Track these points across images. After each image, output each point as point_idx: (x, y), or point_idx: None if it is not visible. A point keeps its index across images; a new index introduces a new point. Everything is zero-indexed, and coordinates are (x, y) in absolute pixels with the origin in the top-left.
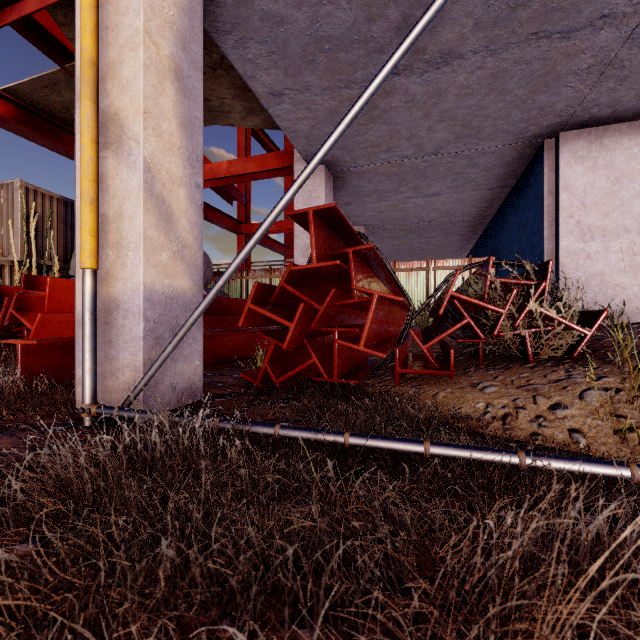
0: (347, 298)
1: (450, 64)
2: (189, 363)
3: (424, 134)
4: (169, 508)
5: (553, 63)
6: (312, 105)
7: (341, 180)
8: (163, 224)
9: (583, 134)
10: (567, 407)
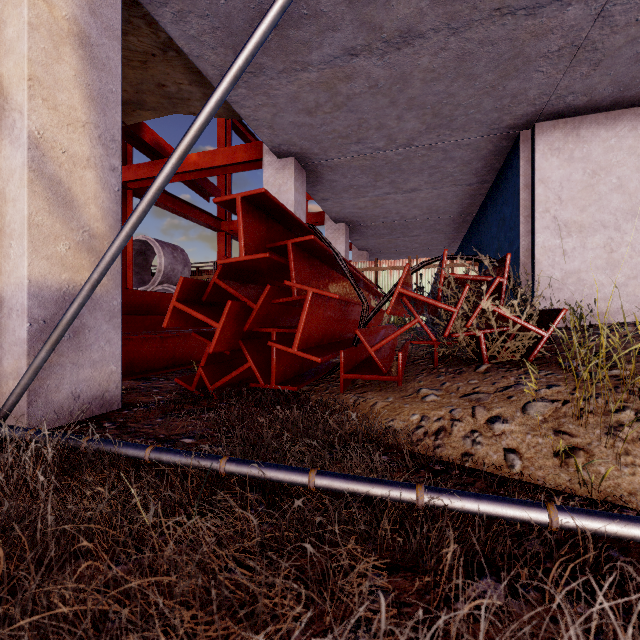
0: None
1: (411, 44)
2: (100, 368)
3: (394, 124)
4: None
5: (521, 44)
6: (270, 90)
7: (314, 174)
8: (60, 210)
9: (559, 125)
10: (507, 421)
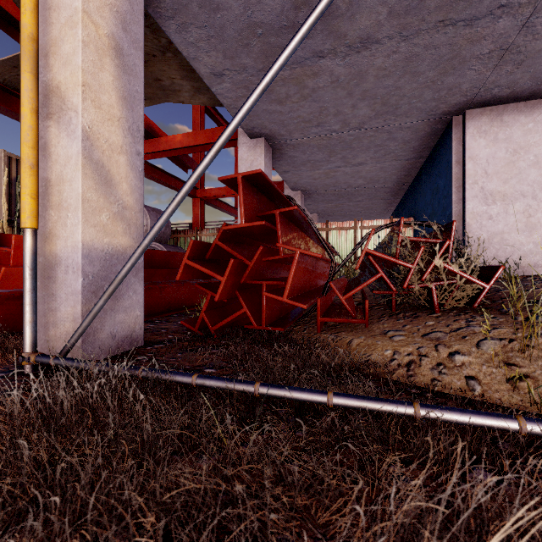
0: (277, 254)
1: (369, 48)
2: (129, 313)
3: (349, 111)
4: (61, 467)
5: (458, 48)
6: (250, 84)
7: (279, 151)
8: (102, 187)
9: (486, 112)
10: (465, 355)
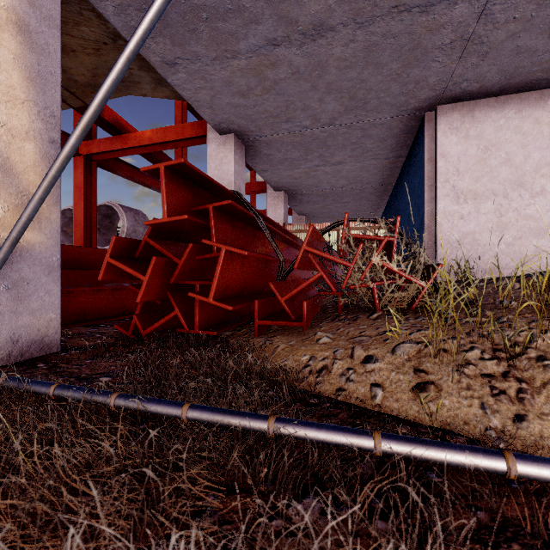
0: None
1: (324, 36)
2: (40, 316)
3: (317, 105)
4: None
5: (418, 37)
6: (206, 75)
7: (253, 148)
8: None
9: (457, 107)
10: (378, 361)
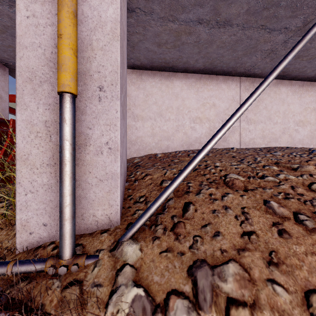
0: None
1: None
2: None
3: None
4: None
5: None
6: None
7: None
8: None
9: (134, 72)
10: None
